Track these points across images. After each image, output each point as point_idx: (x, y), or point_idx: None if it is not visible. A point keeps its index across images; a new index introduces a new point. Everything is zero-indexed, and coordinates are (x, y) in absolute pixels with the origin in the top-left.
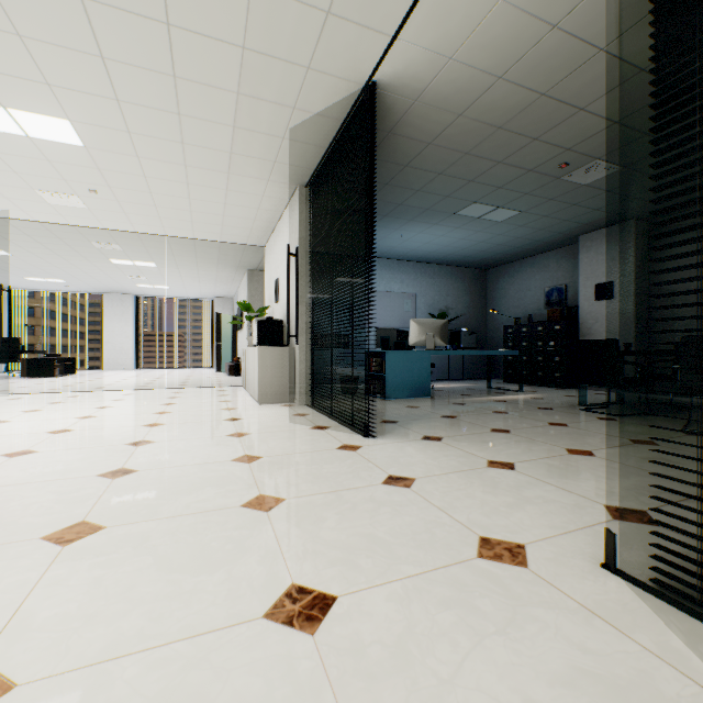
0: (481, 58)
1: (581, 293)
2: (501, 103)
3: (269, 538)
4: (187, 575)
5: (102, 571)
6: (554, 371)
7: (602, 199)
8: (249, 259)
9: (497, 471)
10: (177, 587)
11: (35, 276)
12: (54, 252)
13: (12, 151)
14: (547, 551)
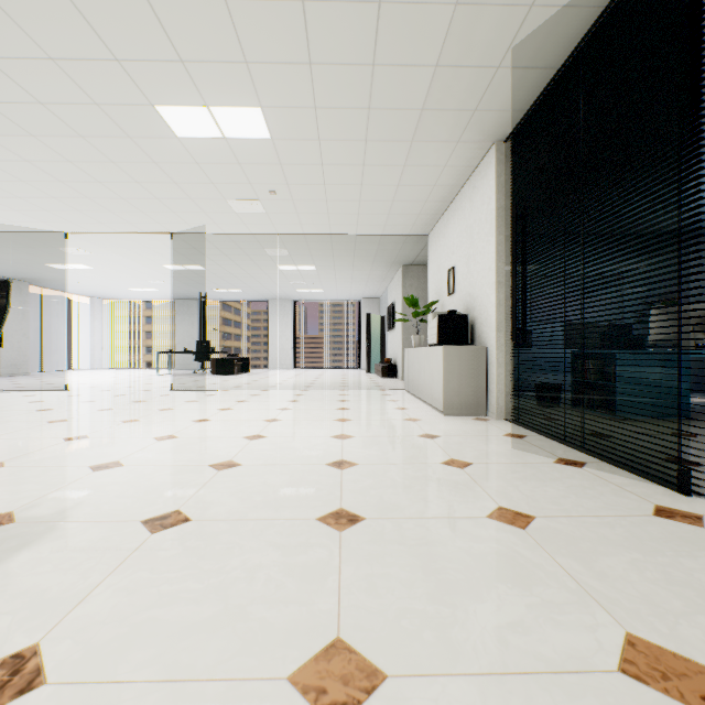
0: None
1: None
2: None
3: None
4: None
5: None
6: None
7: None
8: (407, 253)
9: None
10: None
11: (221, 287)
12: (235, 263)
13: (211, 159)
14: None
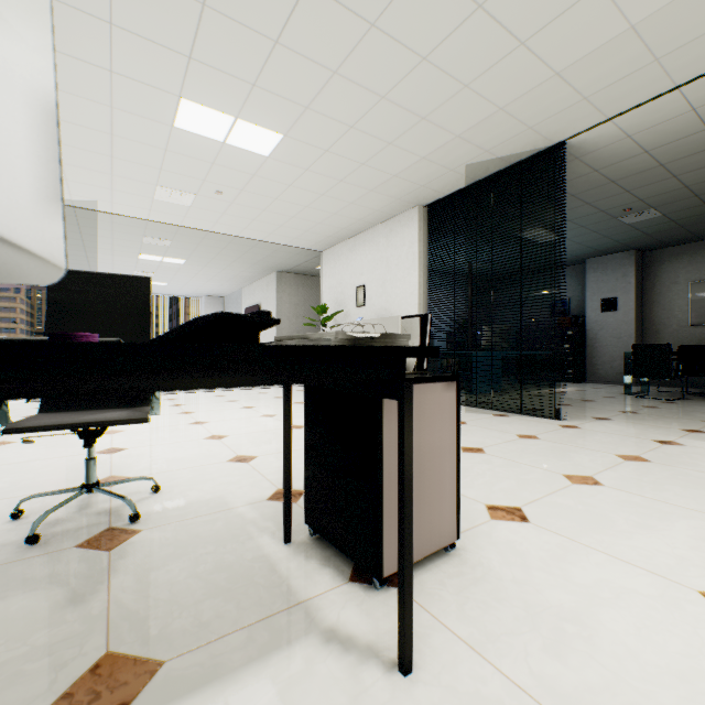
0: (647, 139)
1: (588, 306)
2: (630, 167)
3: (699, 473)
4: None
5: (669, 492)
6: (566, 369)
7: (628, 234)
8: (291, 262)
9: (703, 434)
10: None
11: None
12: (84, 243)
13: (187, 151)
14: None
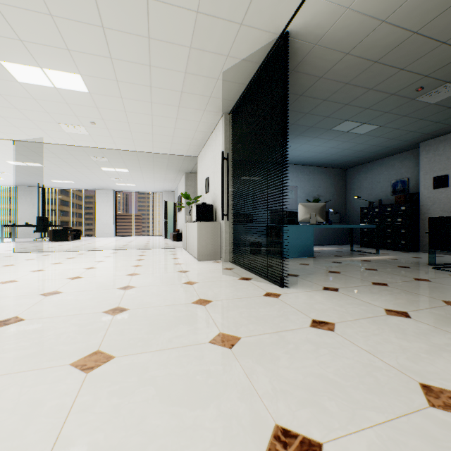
0: (372, 6)
1: (421, 184)
2: (380, 42)
3: (240, 374)
4: (185, 408)
5: (118, 400)
6: (400, 239)
7: (444, 114)
8: (187, 165)
9: (397, 319)
10: (179, 421)
11: (57, 179)
12: (68, 163)
13: (45, 98)
14: None
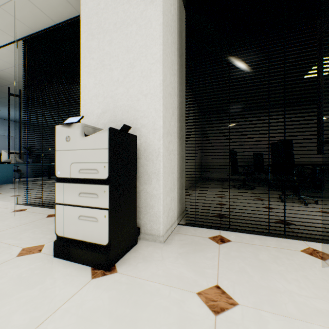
0: (16, 74)
1: None
2: None
3: None
4: None
5: None
6: None
7: None
8: None
9: (12, 197)
10: None
11: None
12: None
13: None
14: (5, 204)
